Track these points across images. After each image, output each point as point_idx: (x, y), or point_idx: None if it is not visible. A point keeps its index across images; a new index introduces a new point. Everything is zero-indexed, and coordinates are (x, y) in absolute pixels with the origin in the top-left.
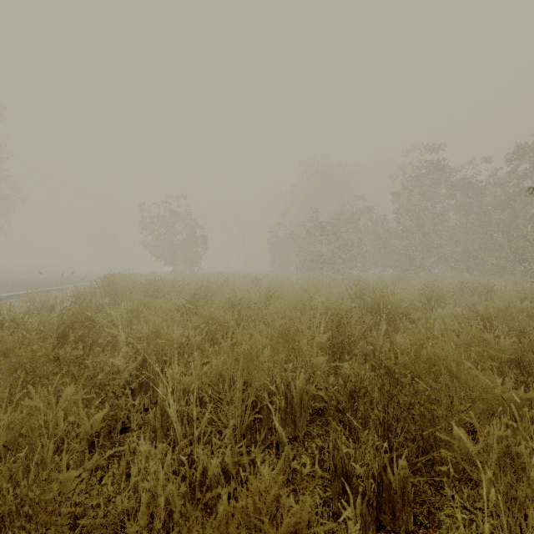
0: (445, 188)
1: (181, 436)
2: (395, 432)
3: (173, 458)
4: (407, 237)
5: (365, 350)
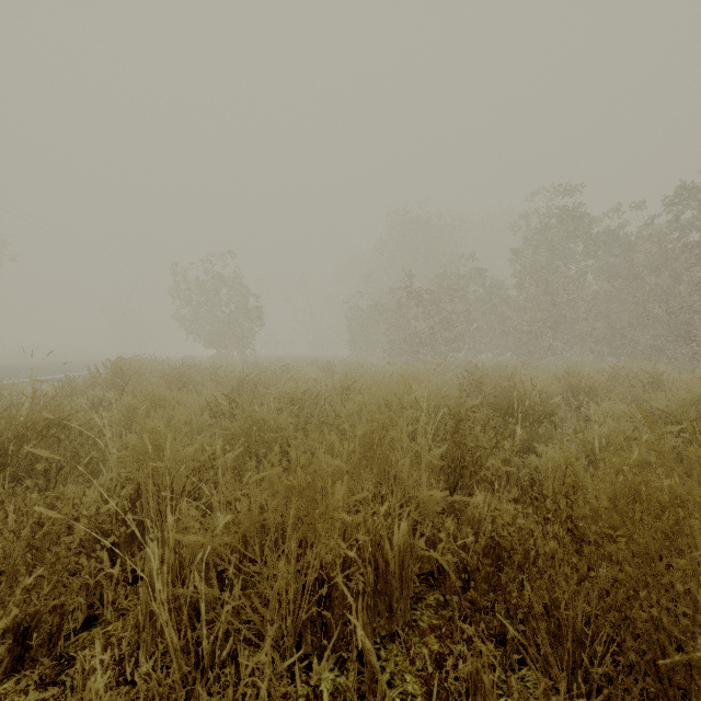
0: (583, 243)
1: (178, 651)
2: (592, 649)
3: (161, 696)
4: (532, 309)
5: (501, 472)
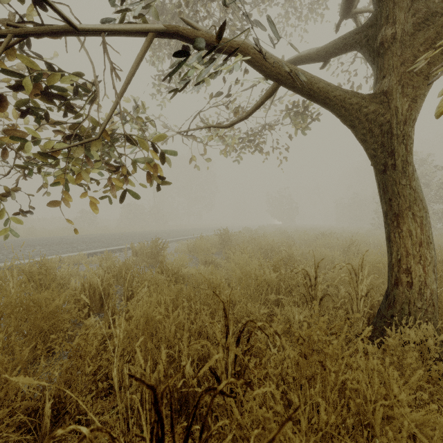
0: None
1: None
2: None
3: None
4: None
5: None
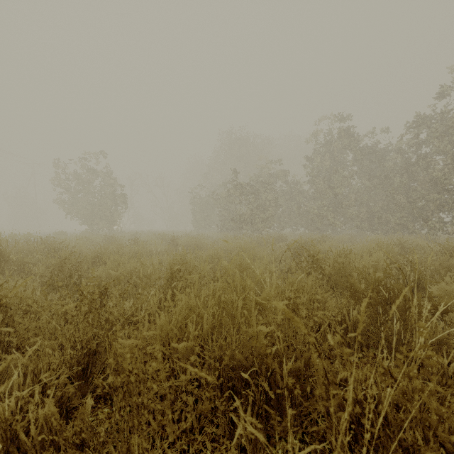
0: (354, 153)
1: None
2: None
3: None
4: (319, 198)
5: None
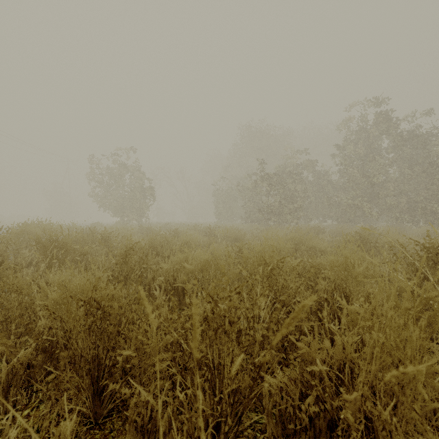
0: (393, 138)
1: None
2: None
3: None
4: (352, 188)
5: None
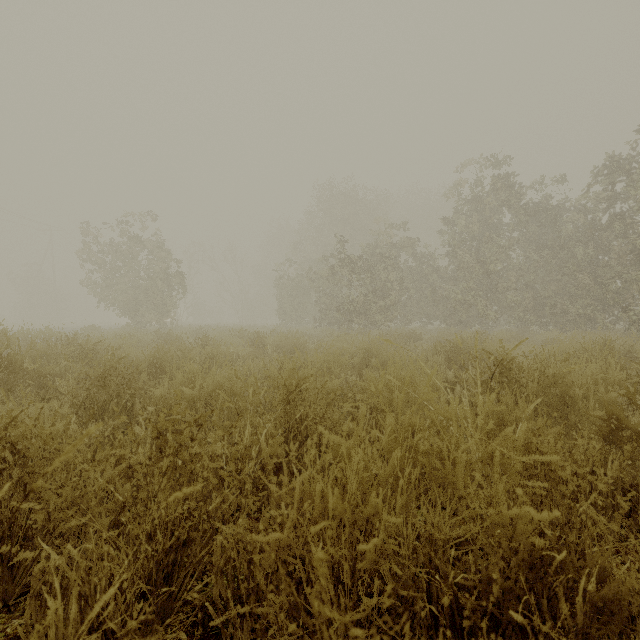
0: (515, 212)
1: None
2: None
3: None
4: (464, 278)
5: None
